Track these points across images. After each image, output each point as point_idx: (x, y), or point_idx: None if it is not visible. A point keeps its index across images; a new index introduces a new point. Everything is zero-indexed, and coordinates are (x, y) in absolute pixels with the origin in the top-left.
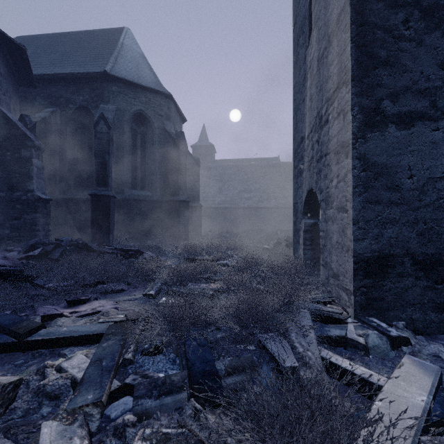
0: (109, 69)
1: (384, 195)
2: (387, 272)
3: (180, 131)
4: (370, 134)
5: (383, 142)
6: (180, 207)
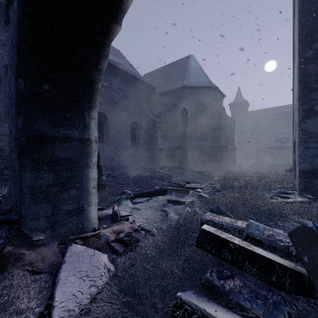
0: (185, 83)
1: (315, 145)
2: (315, 177)
3: (222, 106)
4: (308, 120)
5: (314, 123)
6: (222, 149)
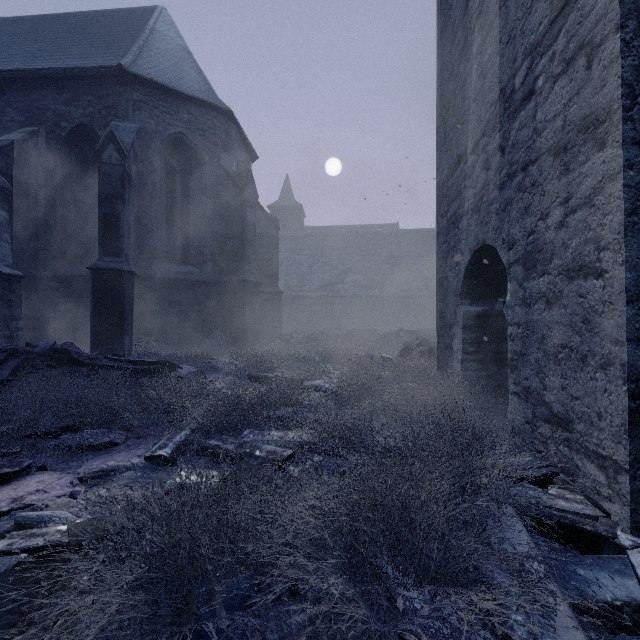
0: (127, 64)
1: None
2: None
3: (246, 169)
4: None
5: None
6: (246, 291)
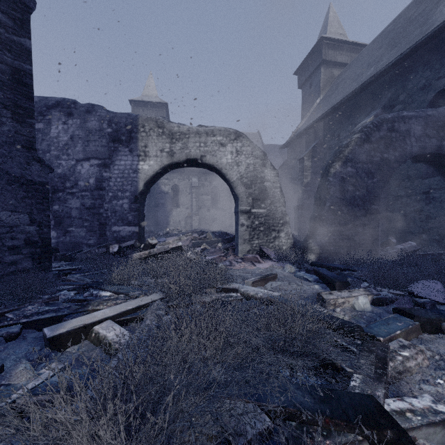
0: None
1: None
2: None
3: None
4: None
5: None
6: None
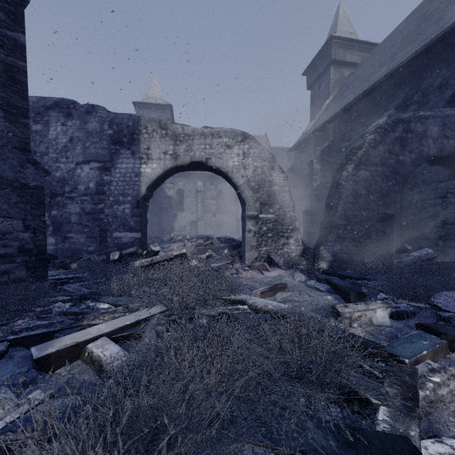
0: None
1: None
2: None
3: None
4: None
5: None
6: None
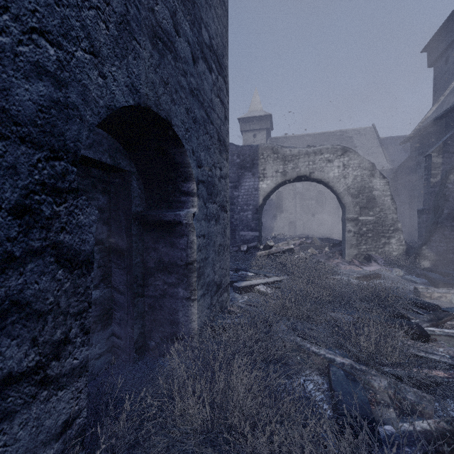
0: None
1: None
2: None
3: None
4: None
5: None
6: None
